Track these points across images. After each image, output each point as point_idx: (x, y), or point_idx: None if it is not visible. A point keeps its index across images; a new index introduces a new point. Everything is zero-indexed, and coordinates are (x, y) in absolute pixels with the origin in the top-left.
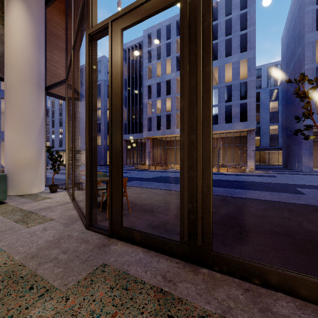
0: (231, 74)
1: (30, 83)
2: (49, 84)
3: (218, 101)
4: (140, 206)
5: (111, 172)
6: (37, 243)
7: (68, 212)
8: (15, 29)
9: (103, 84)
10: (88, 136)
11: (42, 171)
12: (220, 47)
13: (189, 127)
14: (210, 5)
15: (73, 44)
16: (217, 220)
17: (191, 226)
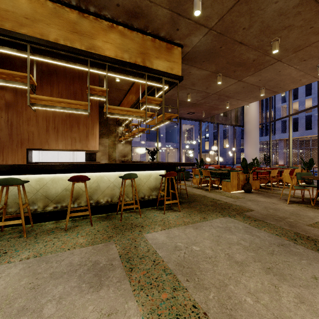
0: None
1: (257, 128)
2: None
3: None
4: None
5: None
6: None
7: None
8: (252, 107)
9: None
10: None
11: None
12: None
13: None
14: None
15: (292, 115)
16: None
17: None
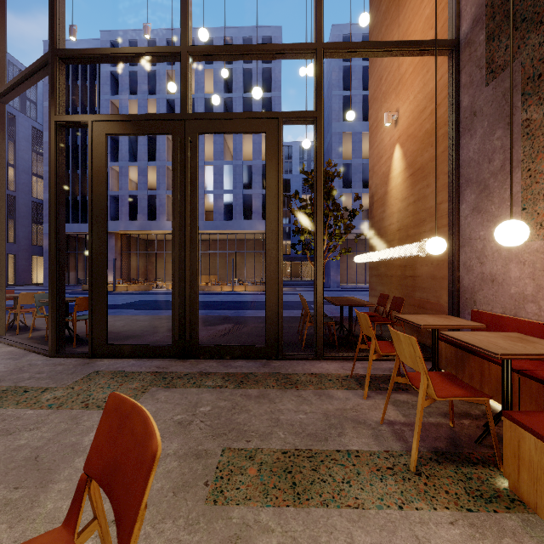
0: (252, 148)
1: None
2: None
3: (234, 185)
4: (118, 333)
5: (91, 286)
6: None
7: (1, 349)
8: None
9: None
10: (54, 245)
11: None
12: (237, 107)
13: (180, 245)
14: (197, 150)
15: None
16: (212, 334)
17: (181, 328)
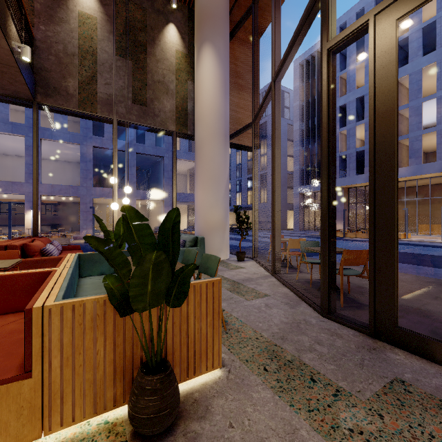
0: None
1: (218, 135)
2: (229, 133)
3: None
4: None
5: (373, 240)
6: (272, 321)
7: (279, 288)
8: (205, 80)
9: (269, 120)
10: (326, 190)
11: (228, 235)
12: None
13: None
14: None
15: (275, 74)
16: None
17: None
